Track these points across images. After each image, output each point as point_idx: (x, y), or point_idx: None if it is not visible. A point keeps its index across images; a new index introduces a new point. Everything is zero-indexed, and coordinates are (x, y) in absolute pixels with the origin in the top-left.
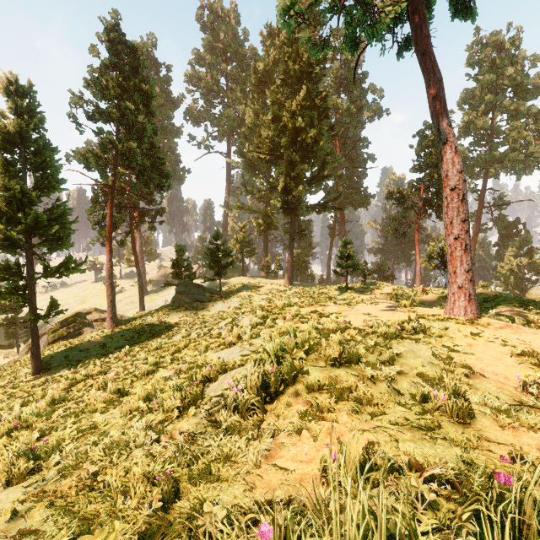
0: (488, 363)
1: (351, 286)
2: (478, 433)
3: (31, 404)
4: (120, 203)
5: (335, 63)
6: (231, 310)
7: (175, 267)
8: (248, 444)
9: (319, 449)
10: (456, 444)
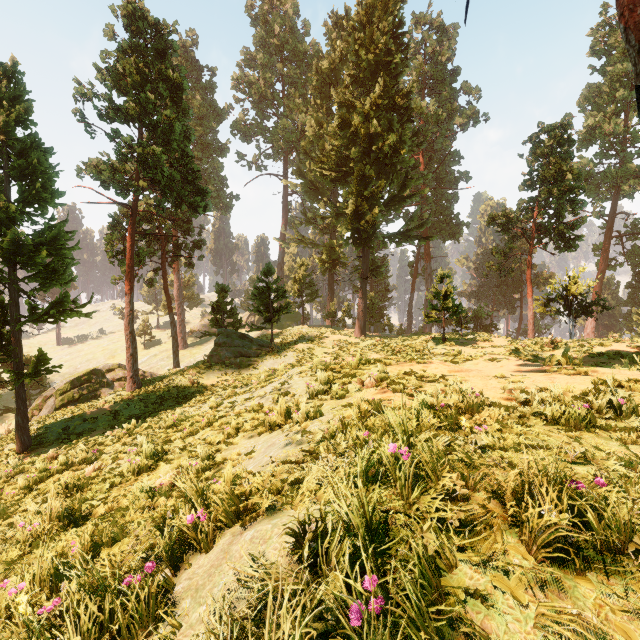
0: None
1: (447, 336)
2: None
3: None
4: (144, 230)
5: (418, 58)
6: (282, 369)
7: (216, 313)
8: None
9: None
10: None
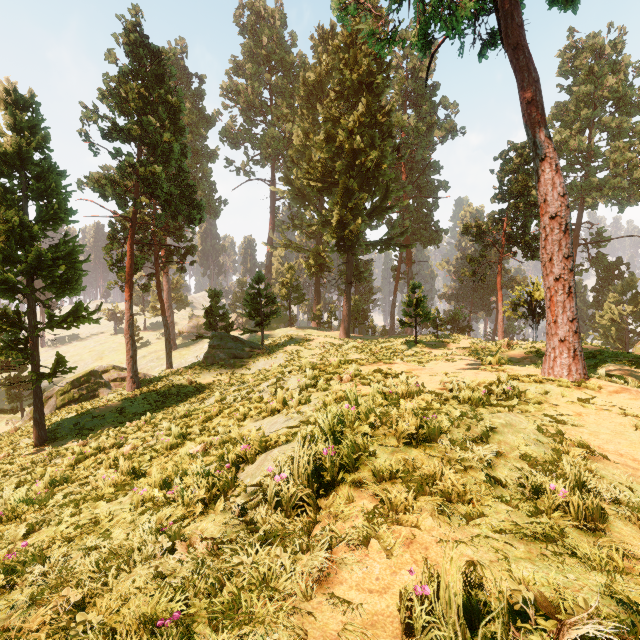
0: (607, 439)
1: (420, 339)
2: (618, 545)
3: (28, 485)
4: (142, 240)
5: (400, 73)
6: (275, 369)
7: (209, 317)
8: (295, 559)
9: (395, 571)
10: (592, 566)
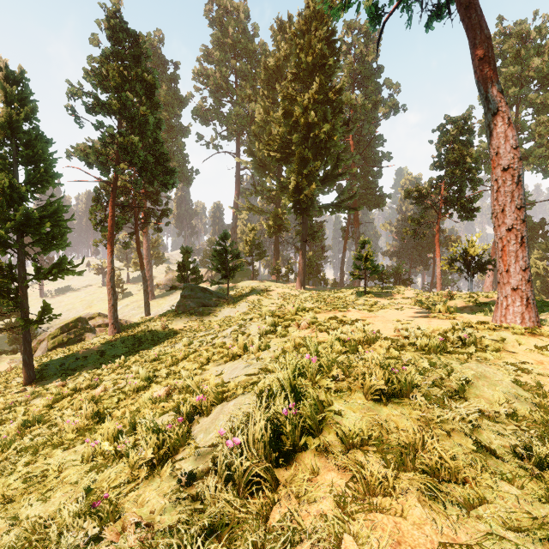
0: None
1: (369, 290)
2: None
3: (8, 423)
4: (122, 202)
5: (349, 58)
6: (238, 316)
7: (181, 270)
8: None
9: None
10: None
